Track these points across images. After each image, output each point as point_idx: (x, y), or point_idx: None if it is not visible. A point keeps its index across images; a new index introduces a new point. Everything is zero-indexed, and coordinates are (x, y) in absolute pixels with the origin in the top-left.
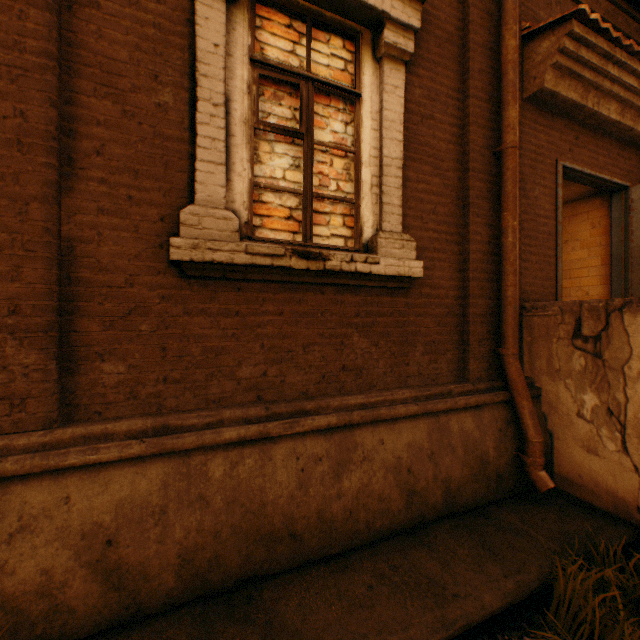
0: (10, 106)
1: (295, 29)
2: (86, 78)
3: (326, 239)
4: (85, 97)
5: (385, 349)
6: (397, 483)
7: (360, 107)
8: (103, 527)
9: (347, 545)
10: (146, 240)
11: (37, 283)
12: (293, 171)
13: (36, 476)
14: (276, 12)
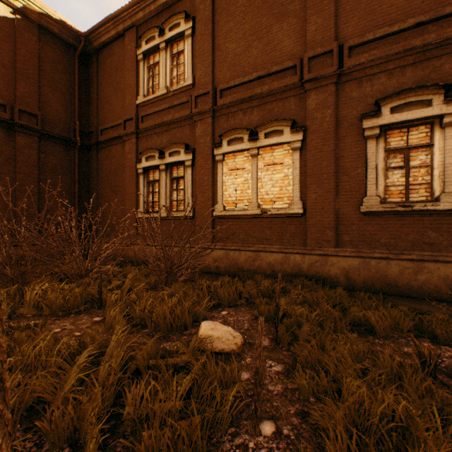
0: (327, 185)
1: (402, 131)
2: (340, 173)
3: (416, 198)
4: (340, 177)
5: (446, 237)
6: (444, 283)
7: (432, 148)
8: (346, 268)
9: (418, 296)
10: (353, 207)
11: (332, 219)
12: (401, 177)
13: (333, 256)
14: (394, 129)
